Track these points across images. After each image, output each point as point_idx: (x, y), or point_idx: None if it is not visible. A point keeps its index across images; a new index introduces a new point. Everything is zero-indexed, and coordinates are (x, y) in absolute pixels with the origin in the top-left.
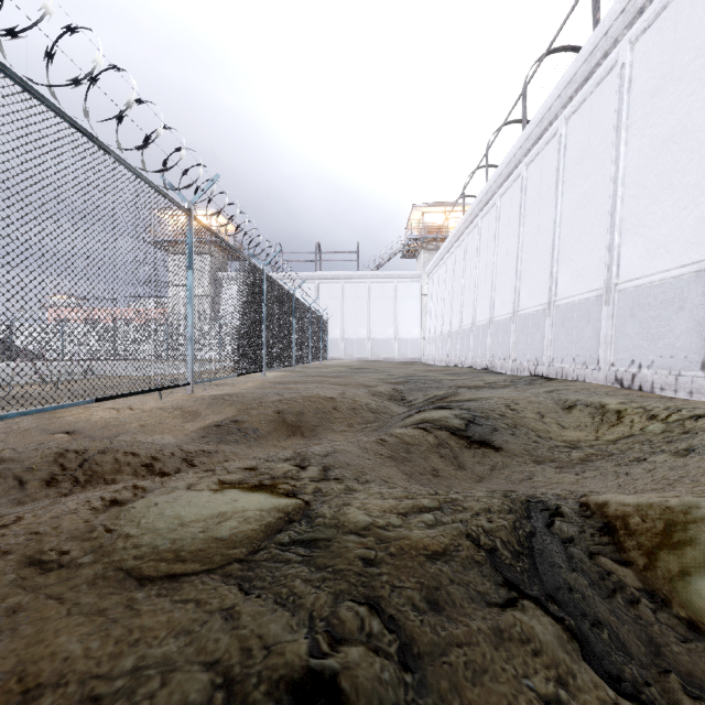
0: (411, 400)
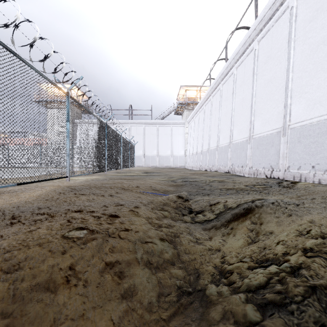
0: (197, 210)
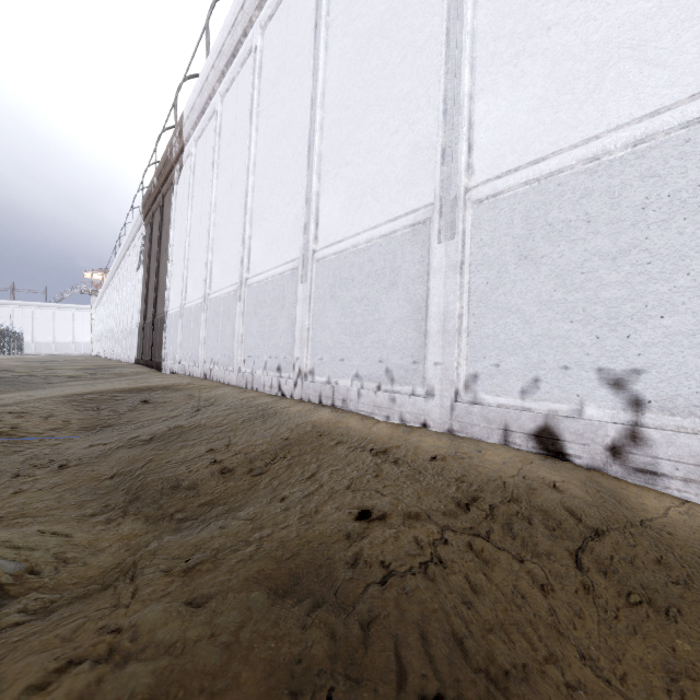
0: None
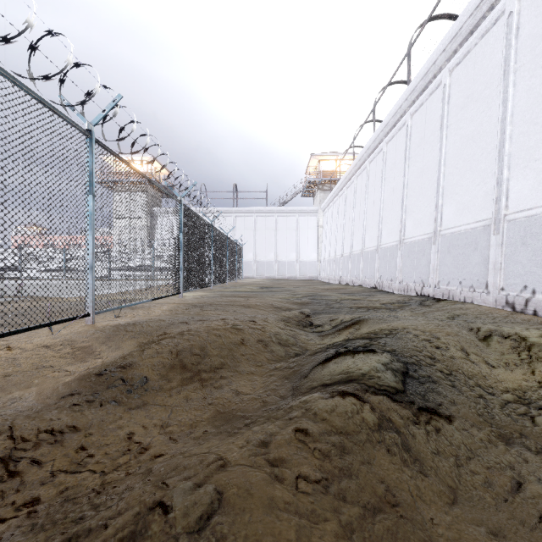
0: (318, 324)
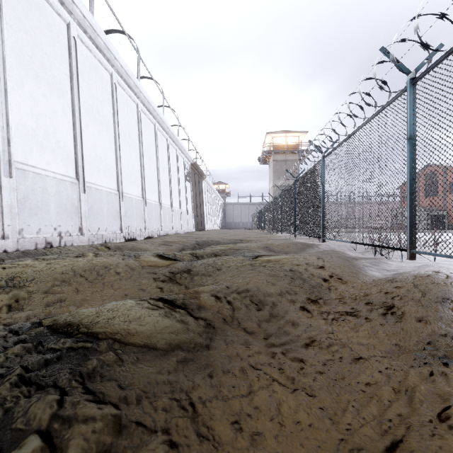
0: None
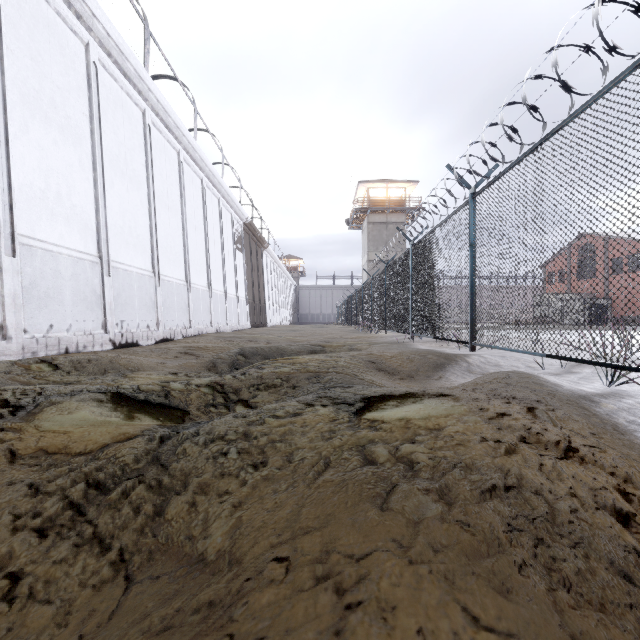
0: None
